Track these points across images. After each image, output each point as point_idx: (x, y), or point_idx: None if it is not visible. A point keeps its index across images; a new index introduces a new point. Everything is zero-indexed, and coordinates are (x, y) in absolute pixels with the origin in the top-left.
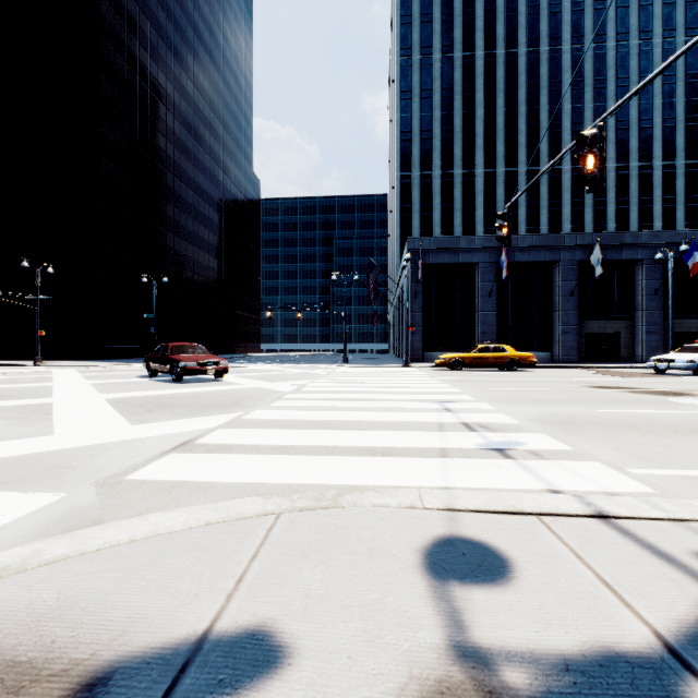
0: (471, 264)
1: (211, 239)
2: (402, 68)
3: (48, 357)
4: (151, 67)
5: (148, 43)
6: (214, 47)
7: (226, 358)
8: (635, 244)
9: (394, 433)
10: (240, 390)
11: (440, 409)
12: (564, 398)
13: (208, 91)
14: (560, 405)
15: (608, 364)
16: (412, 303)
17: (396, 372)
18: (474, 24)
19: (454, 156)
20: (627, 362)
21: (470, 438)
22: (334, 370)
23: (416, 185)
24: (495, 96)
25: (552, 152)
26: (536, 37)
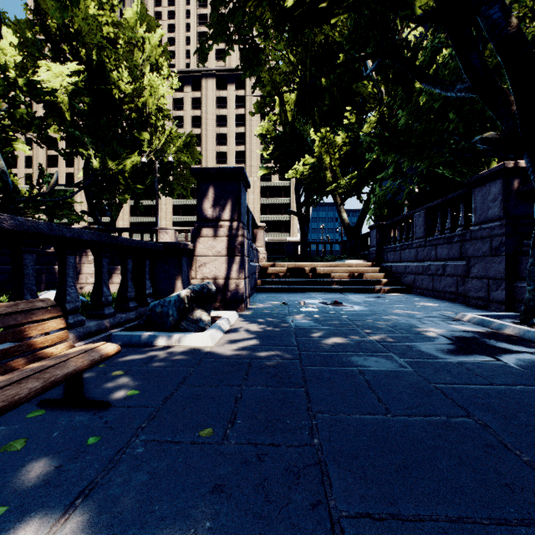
0: None
1: None
2: None
3: None
4: None
5: None
6: None
7: None
8: None
9: None
10: None
11: None
12: None
13: None
14: None
15: None
16: None
17: None
18: None
19: None
20: None
21: None
22: None
23: None
24: None
25: None
26: None
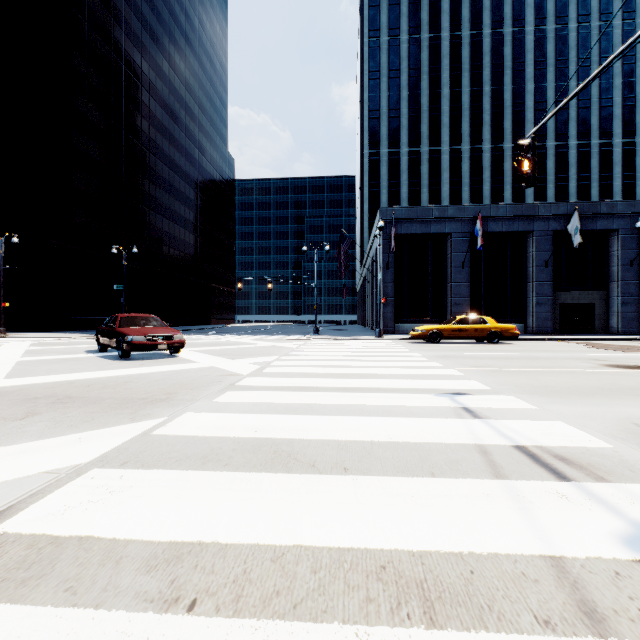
0: (444, 234)
1: (186, 214)
2: (371, 48)
3: (19, 328)
4: (125, 44)
5: (123, 20)
6: (190, 30)
7: (199, 329)
8: (610, 214)
9: (415, 486)
10: (188, 372)
11: (456, 409)
12: (606, 386)
13: (184, 71)
14: (618, 399)
15: (586, 336)
16: (384, 274)
17: (371, 345)
18: (441, 6)
19: (421, 134)
20: (602, 334)
21: (582, 510)
22: (304, 342)
23: (384, 162)
24: (461, 76)
25: (515, 129)
26: (500, 19)
